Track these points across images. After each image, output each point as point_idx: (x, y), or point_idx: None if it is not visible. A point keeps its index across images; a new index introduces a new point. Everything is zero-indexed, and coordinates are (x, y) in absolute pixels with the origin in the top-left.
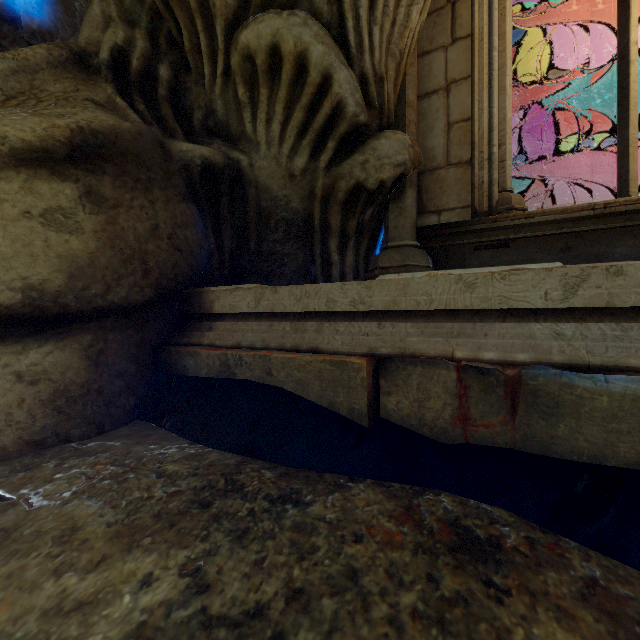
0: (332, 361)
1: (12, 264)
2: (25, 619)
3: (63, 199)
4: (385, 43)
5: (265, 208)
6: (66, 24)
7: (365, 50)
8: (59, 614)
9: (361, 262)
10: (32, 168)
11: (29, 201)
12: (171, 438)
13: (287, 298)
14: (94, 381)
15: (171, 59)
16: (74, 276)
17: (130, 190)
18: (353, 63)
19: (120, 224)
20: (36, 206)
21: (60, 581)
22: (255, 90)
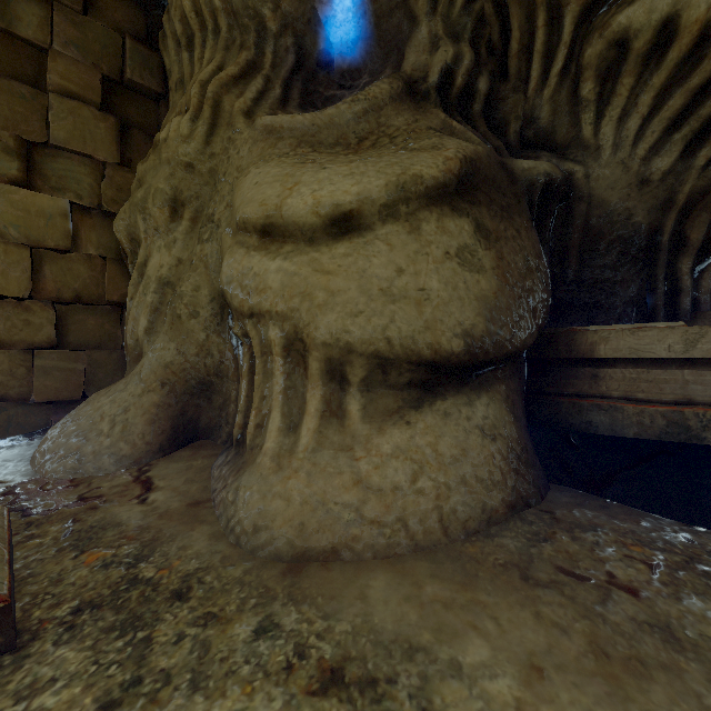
0: None
1: (450, 309)
2: None
3: (465, 236)
4: None
5: (594, 227)
6: (375, 57)
7: None
8: None
9: None
10: (438, 206)
11: (445, 241)
12: (642, 514)
13: None
14: (520, 437)
15: (490, 69)
16: (489, 319)
17: (501, 220)
18: None
19: (505, 259)
20: (451, 246)
21: None
22: (607, 82)
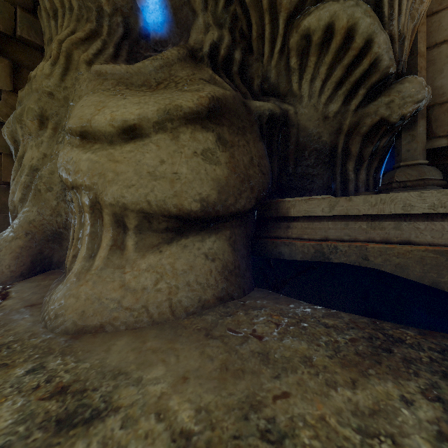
0: (435, 250)
1: (193, 185)
2: (344, 415)
3: (209, 143)
4: (409, 9)
5: (302, 142)
6: (176, 34)
7: (394, 17)
8: (365, 415)
9: (371, 178)
10: (192, 124)
11: (195, 145)
12: (294, 301)
13: (361, 204)
14: (235, 260)
15: (242, 46)
16: (220, 192)
17: (236, 135)
18: (384, 28)
19: (236, 157)
20: (198, 148)
21: (339, 392)
22: (304, 59)
